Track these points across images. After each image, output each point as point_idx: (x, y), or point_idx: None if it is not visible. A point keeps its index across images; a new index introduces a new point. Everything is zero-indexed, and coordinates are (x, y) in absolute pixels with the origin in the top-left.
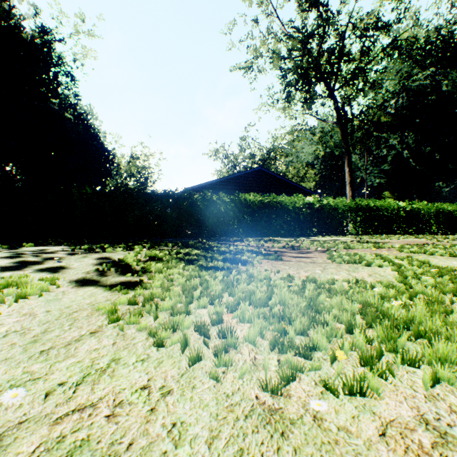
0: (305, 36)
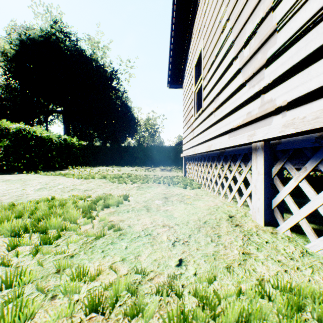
0: None
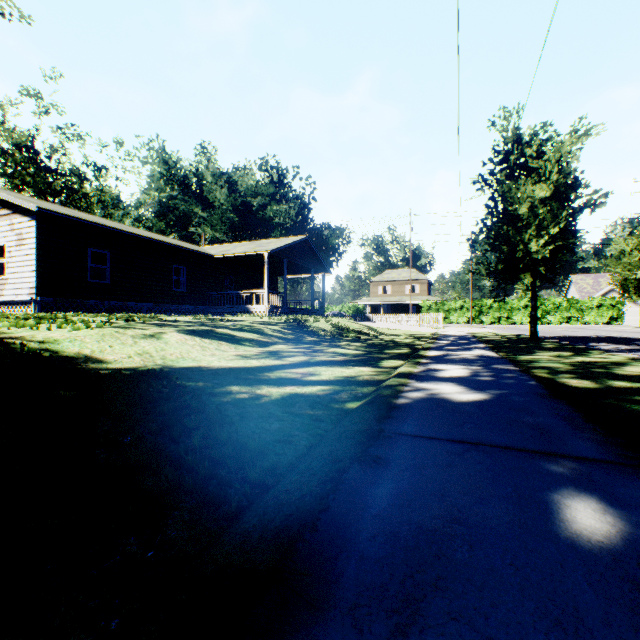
0: (16, 167)
